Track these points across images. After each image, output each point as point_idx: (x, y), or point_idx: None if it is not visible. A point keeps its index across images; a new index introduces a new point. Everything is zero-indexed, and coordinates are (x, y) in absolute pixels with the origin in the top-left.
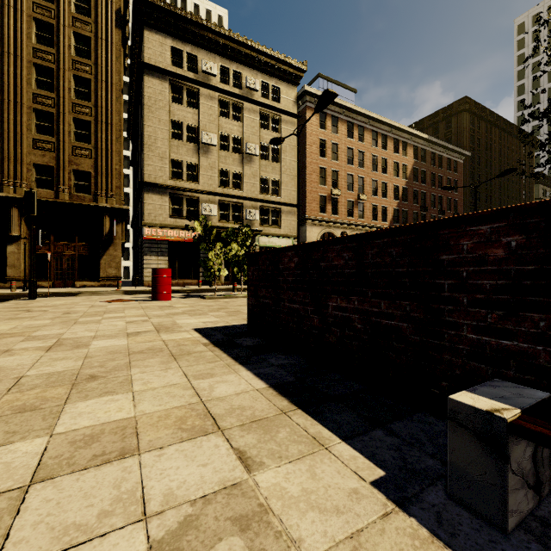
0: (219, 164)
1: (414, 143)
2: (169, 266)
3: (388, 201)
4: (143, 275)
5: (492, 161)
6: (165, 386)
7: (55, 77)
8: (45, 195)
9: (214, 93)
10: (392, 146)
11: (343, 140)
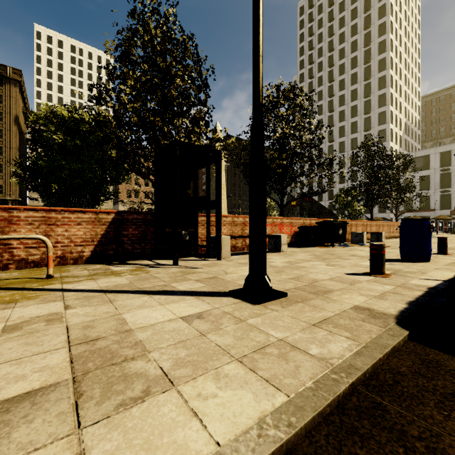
0: None
1: None
2: None
3: None
4: None
5: None
6: None
7: None
8: None
9: None
10: None
11: None
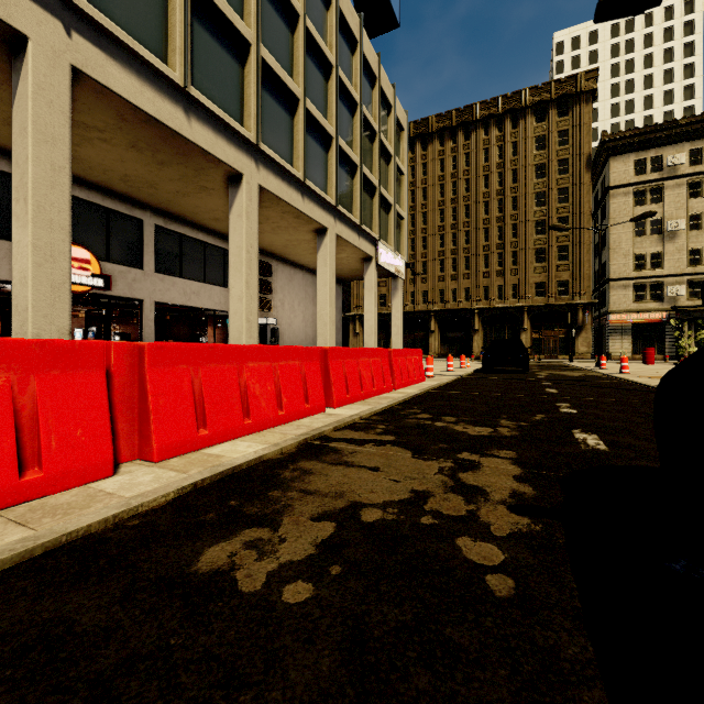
0: (689, 244)
1: None
2: (631, 344)
3: None
4: (607, 351)
5: None
6: None
7: (546, 224)
8: (540, 301)
9: (682, 180)
10: None
11: None
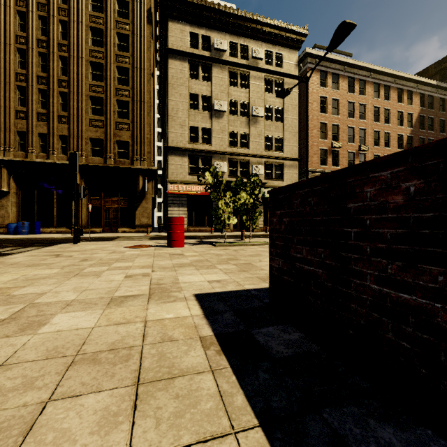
0: (229, 127)
1: (420, 90)
2: (187, 215)
3: (391, 150)
4: None
5: None
6: None
7: (104, 69)
8: (97, 161)
9: (225, 66)
10: (395, 96)
11: (343, 95)
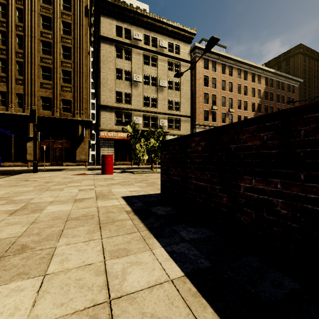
0: (144, 93)
1: (265, 75)
2: (114, 154)
3: (248, 112)
4: (100, 159)
5: (318, 85)
6: (79, 268)
7: (52, 47)
8: (47, 113)
9: (141, 51)
10: (250, 78)
11: (219, 76)
